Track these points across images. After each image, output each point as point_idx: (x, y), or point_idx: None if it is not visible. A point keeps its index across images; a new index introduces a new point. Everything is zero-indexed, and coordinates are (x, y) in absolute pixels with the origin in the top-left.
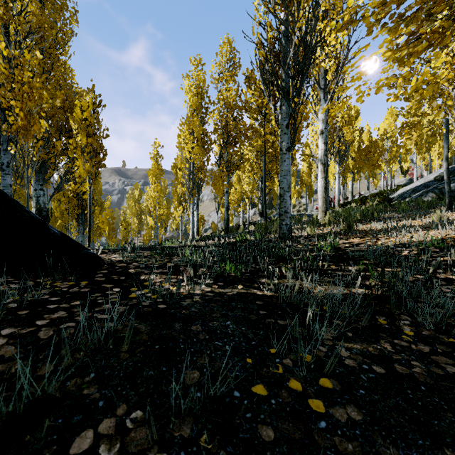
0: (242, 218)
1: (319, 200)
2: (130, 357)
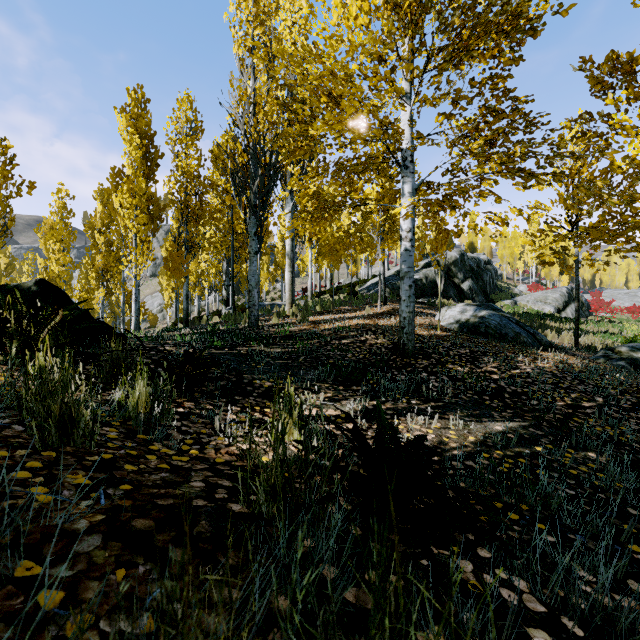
0: (197, 307)
1: (287, 292)
2: None
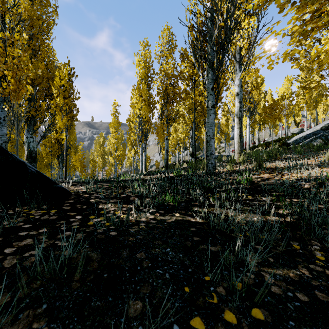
0: (177, 158)
1: (235, 144)
2: (81, 286)
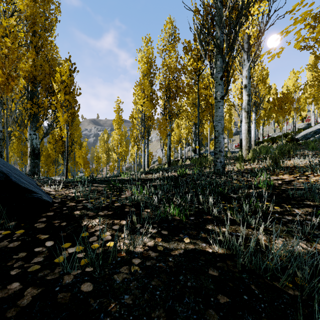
0: (180, 154)
1: (243, 140)
2: None
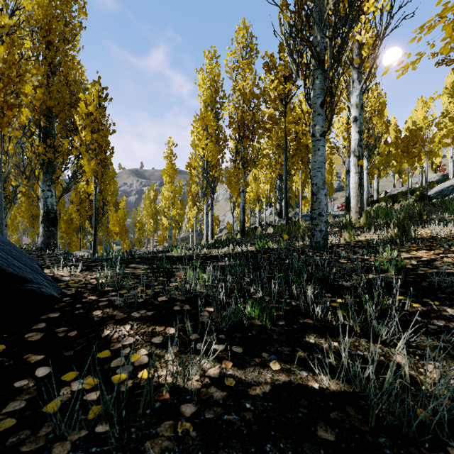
0: (258, 218)
1: (352, 198)
2: None
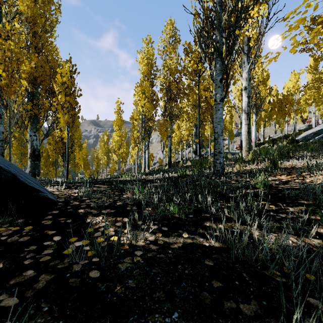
0: (180, 155)
1: (243, 142)
2: None
